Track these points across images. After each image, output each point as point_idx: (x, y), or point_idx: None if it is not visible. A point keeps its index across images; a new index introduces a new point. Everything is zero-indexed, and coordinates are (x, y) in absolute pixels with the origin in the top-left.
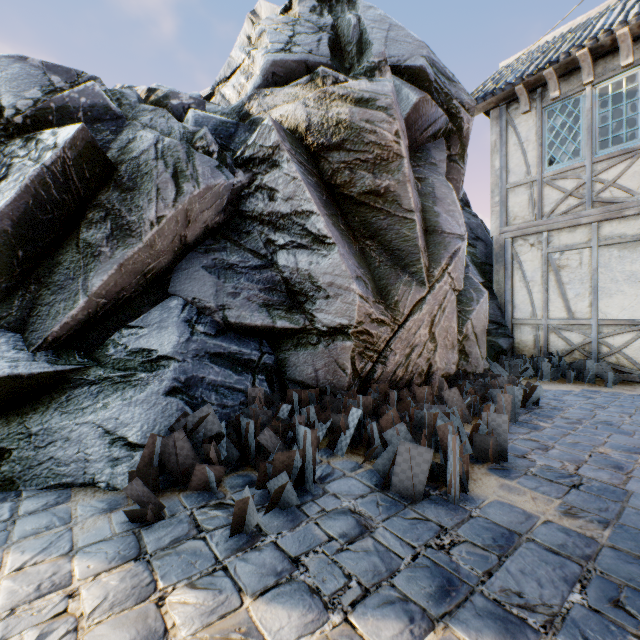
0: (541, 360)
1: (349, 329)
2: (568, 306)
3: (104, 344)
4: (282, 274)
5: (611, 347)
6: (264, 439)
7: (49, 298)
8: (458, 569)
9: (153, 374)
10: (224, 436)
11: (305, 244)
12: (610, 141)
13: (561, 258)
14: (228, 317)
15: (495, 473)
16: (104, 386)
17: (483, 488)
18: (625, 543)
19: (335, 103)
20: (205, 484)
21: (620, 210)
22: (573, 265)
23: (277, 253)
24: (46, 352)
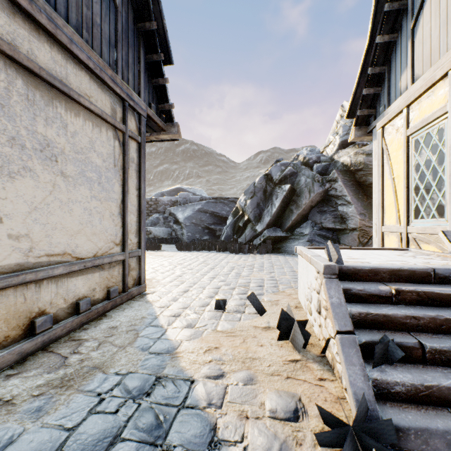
0: None
1: (357, 229)
2: None
3: (294, 231)
4: (339, 213)
5: None
6: None
7: (284, 221)
8: None
9: (304, 237)
10: None
11: (345, 204)
12: None
13: None
14: (322, 225)
15: None
16: (294, 239)
17: None
18: None
19: (359, 156)
20: None
21: None
22: None
23: (338, 206)
24: (284, 232)
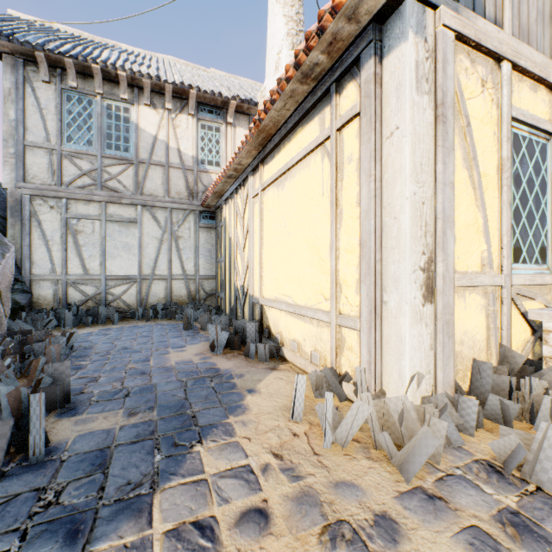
0: (64, 311)
1: None
2: (85, 264)
3: None
4: None
5: (115, 295)
6: None
7: None
8: (76, 507)
9: None
10: None
11: None
12: (114, 146)
13: (79, 224)
14: None
15: (66, 416)
16: None
17: (62, 433)
18: (166, 412)
19: None
20: None
21: (120, 198)
22: (89, 232)
23: None
24: None
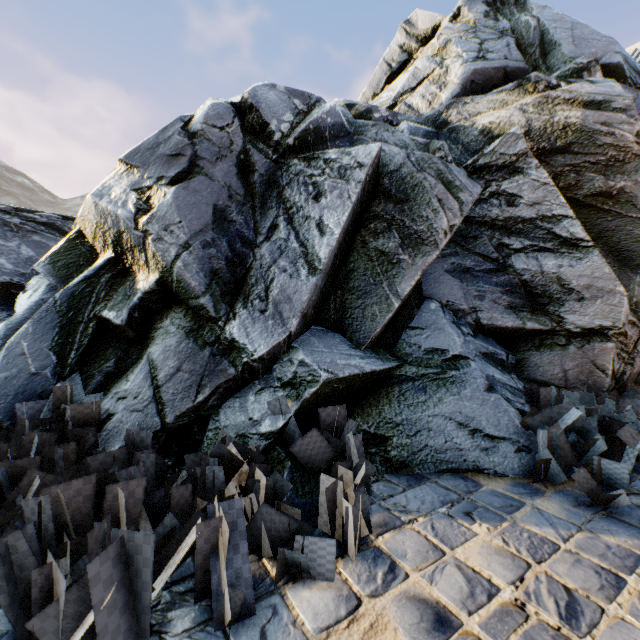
0: None
1: (609, 330)
2: None
3: (398, 344)
4: (520, 277)
5: None
6: (623, 435)
7: (356, 302)
8: None
9: (461, 372)
10: (571, 431)
11: (549, 247)
12: None
13: None
14: (480, 319)
15: None
16: (425, 382)
17: None
18: None
19: (558, 107)
20: (600, 475)
21: None
22: None
23: (511, 256)
24: (368, 351)
